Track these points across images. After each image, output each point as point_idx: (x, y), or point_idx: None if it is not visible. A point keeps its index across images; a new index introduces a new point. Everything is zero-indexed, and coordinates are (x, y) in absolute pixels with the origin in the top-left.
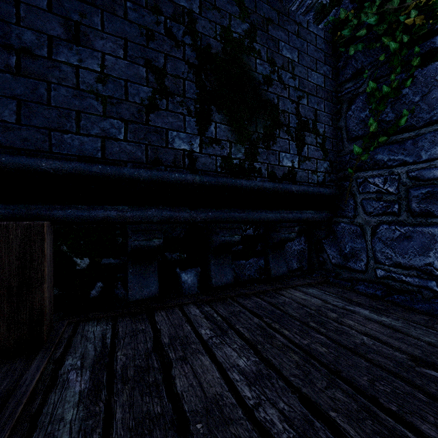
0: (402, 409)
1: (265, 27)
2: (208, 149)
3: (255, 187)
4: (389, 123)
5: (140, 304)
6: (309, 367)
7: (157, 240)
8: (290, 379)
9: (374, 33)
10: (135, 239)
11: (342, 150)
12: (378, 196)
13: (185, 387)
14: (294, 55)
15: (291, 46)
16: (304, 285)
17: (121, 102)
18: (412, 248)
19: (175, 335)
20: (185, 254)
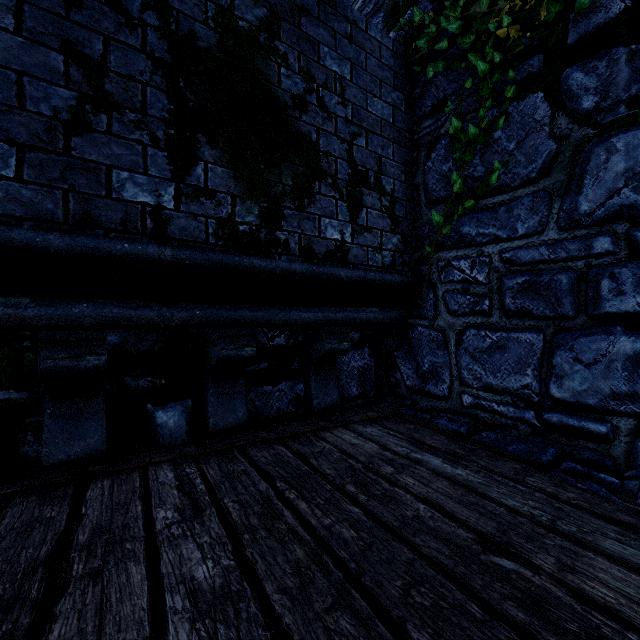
0: (438, 639)
1: (296, 18)
2: (191, 205)
3: (277, 271)
4: (477, 180)
5: (72, 467)
6: (315, 571)
7: (95, 358)
8: (274, 598)
9: (459, 47)
10: (49, 356)
11: (419, 219)
12: (464, 286)
13: (66, 639)
14: (345, 70)
15: (340, 55)
16: (362, 421)
17: (9, 110)
18: (506, 362)
19: (107, 524)
20: (162, 380)
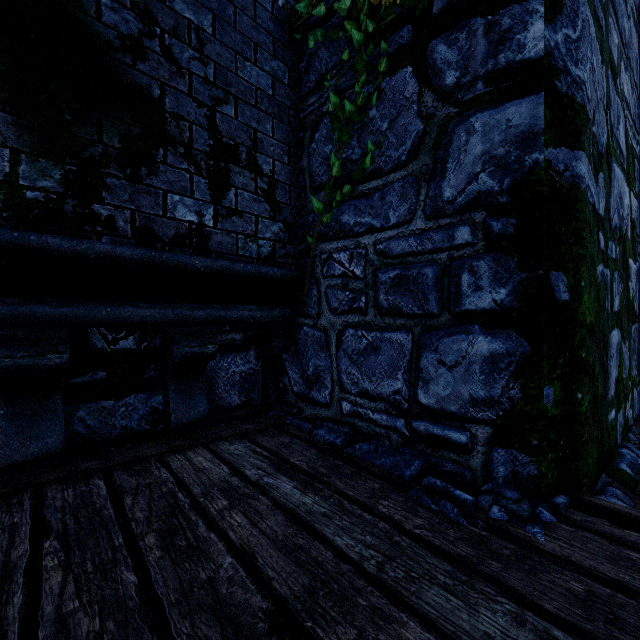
0: None
1: None
2: None
3: (90, 254)
4: (355, 164)
5: None
6: None
7: None
8: None
9: (339, 16)
10: None
11: (305, 207)
12: (343, 281)
13: None
14: (204, 20)
15: (198, 2)
16: (233, 436)
17: None
18: (380, 365)
19: None
20: None
